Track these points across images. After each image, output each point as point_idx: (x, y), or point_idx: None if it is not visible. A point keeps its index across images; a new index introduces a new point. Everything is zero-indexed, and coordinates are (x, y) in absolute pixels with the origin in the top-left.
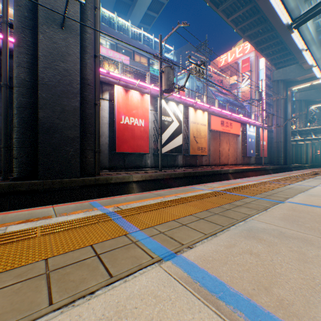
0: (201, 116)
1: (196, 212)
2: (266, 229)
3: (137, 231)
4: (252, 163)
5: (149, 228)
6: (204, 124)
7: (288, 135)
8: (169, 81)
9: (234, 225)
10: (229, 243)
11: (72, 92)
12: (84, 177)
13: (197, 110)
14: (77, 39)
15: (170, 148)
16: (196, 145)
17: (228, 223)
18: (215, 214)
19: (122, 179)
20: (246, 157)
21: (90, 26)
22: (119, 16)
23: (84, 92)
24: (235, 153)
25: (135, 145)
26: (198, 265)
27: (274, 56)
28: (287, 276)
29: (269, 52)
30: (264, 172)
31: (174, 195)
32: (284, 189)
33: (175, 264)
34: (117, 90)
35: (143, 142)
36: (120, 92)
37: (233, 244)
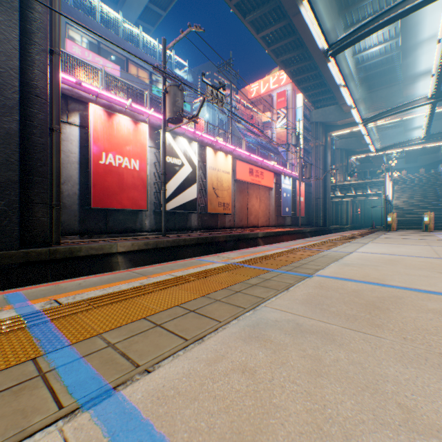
0: (223, 160)
1: (188, 301)
2: (278, 321)
3: (64, 349)
4: (287, 225)
5: (91, 338)
6: (228, 172)
7: (328, 190)
8: (177, 107)
9: (237, 318)
10: (216, 354)
11: (3, 104)
12: (28, 249)
13: (218, 152)
14: (13, 17)
15: (179, 203)
16: (217, 199)
17: (229, 315)
18: (216, 301)
19: (99, 249)
20: (280, 216)
21: (40, 0)
22: (105, 3)
23: (28, 106)
24: (268, 211)
25: (125, 198)
26: (143, 412)
27: (313, 92)
28: (287, 409)
29: (307, 87)
30: (301, 236)
31: (167, 274)
32: (317, 258)
33: (96, 419)
34: (94, 111)
35: (138, 193)
36: (98, 114)
37: (223, 355)
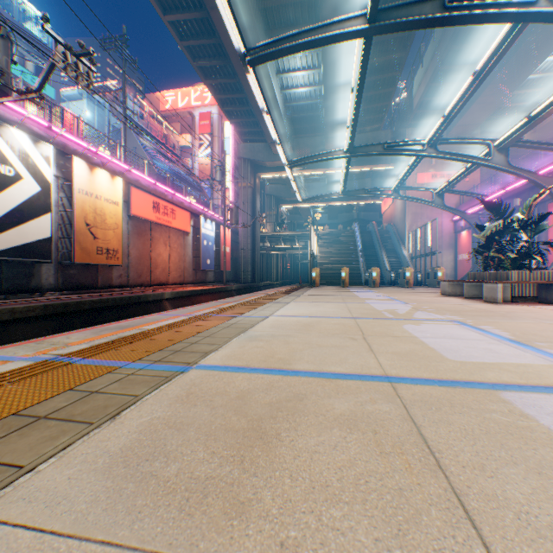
0: (108, 182)
1: None
2: None
3: None
4: (210, 281)
5: None
6: (117, 202)
7: (258, 241)
8: None
9: None
10: None
11: None
12: None
13: (97, 168)
14: None
15: (10, 245)
16: (96, 242)
17: None
18: None
19: None
20: (201, 270)
21: None
22: None
23: None
24: (184, 263)
25: None
26: None
27: (240, 120)
28: None
29: (234, 112)
30: (226, 295)
31: None
32: (220, 330)
33: None
34: None
35: None
36: None
37: None
